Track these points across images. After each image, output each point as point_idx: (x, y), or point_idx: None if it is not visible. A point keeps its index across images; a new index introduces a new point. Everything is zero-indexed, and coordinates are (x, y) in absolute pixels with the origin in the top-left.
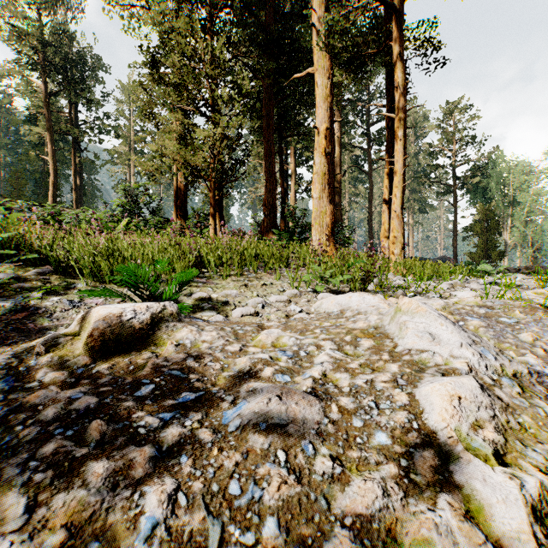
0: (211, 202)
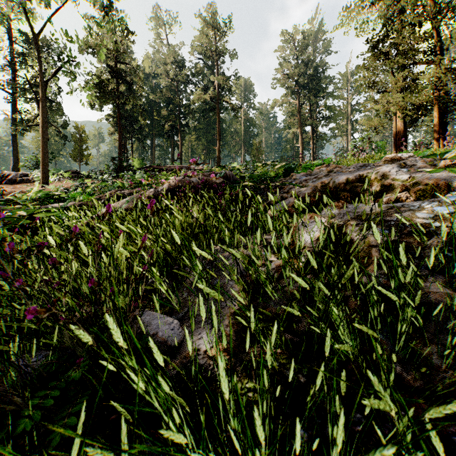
0: (434, 129)
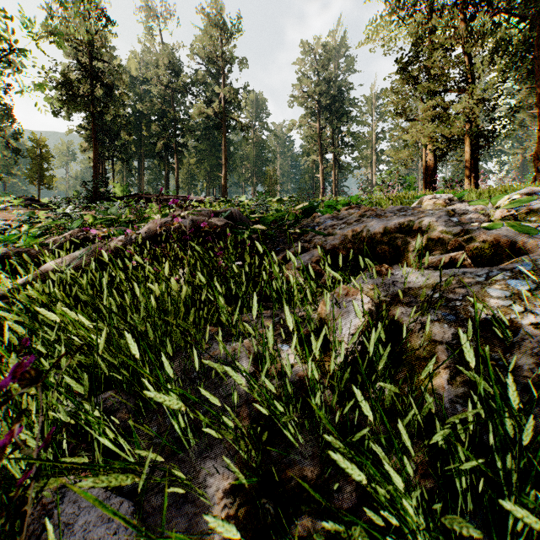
0: (466, 165)
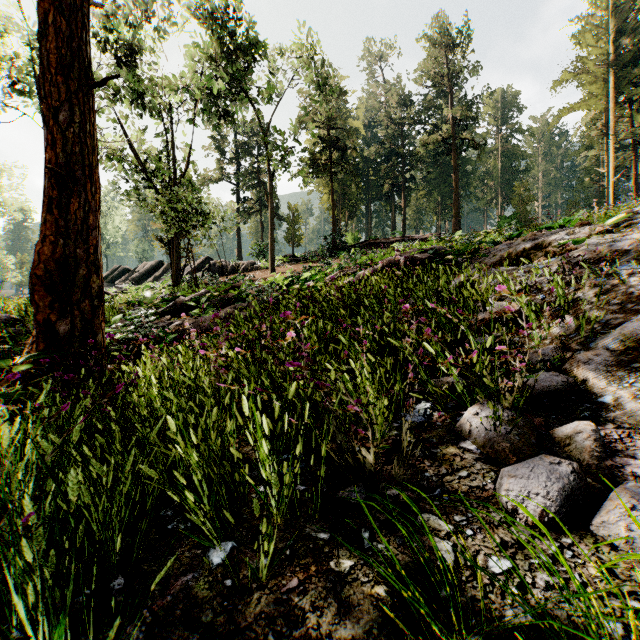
0: None
